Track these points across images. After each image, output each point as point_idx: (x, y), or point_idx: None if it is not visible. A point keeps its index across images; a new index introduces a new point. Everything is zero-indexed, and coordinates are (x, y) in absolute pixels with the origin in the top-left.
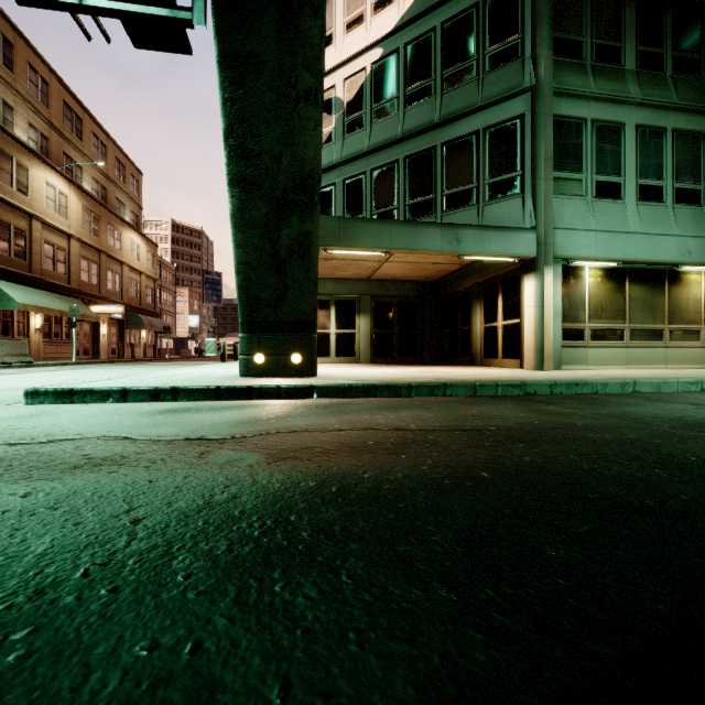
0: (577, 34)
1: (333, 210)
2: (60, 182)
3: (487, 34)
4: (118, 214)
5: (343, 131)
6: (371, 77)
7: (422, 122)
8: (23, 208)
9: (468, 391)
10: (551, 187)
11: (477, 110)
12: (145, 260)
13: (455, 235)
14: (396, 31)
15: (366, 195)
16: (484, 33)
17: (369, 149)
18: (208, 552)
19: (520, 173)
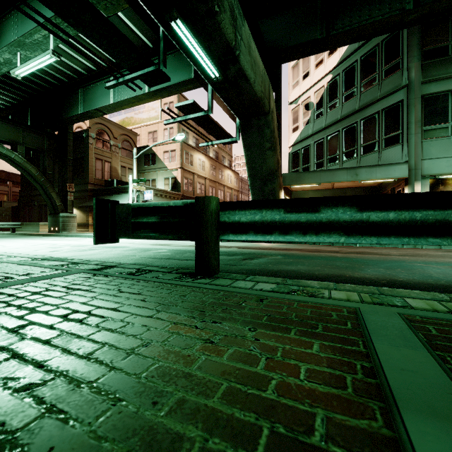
0: (444, 42)
1: (309, 158)
2: (202, 157)
3: (383, 59)
4: (222, 163)
5: (313, 118)
6: (327, 90)
7: (350, 110)
8: (192, 171)
9: (330, 244)
10: (419, 137)
11: (378, 101)
12: (234, 182)
13: (355, 172)
14: (338, 65)
15: (324, 149)
16: (381, 59)
17: (325, 126)
18: (224, 251)
19: (401, 132)
